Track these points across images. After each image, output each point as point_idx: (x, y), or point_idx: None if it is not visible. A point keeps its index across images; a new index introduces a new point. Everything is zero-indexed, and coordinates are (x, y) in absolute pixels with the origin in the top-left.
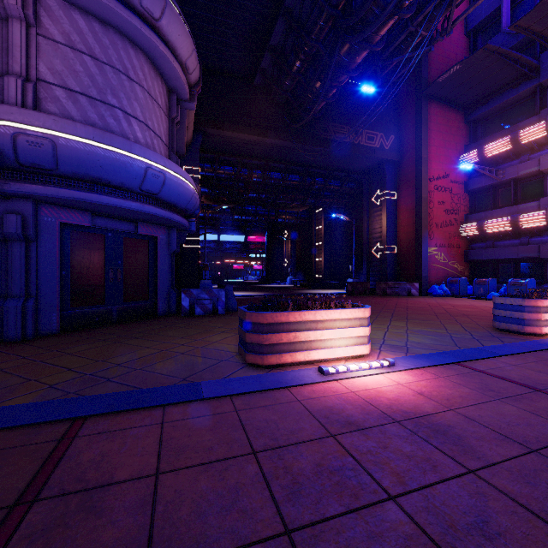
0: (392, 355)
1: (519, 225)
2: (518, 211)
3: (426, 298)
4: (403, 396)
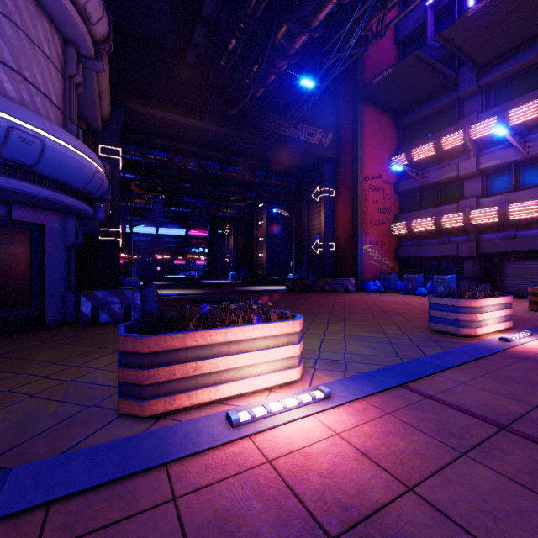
0: (328, 377)
1: (441, 225)
2: (440, 213)
3: (362, 294)
4: (342, 464)
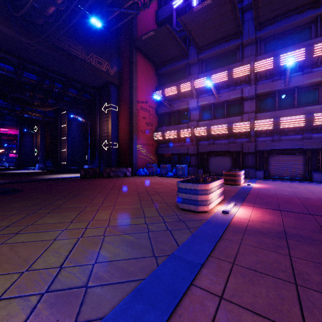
0: None
1: (180, 135)
2: (179, 128)
3: (135, 178)
4: None
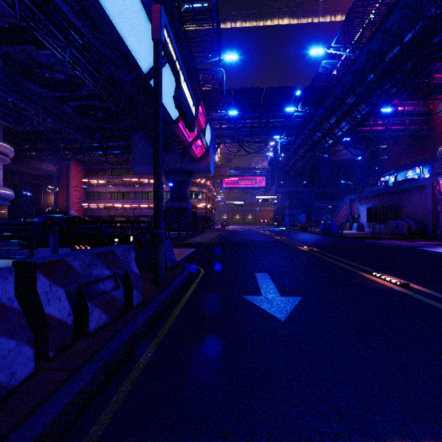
0: None
1: (99, 206)
2: (99, 202)
3: None
4: None
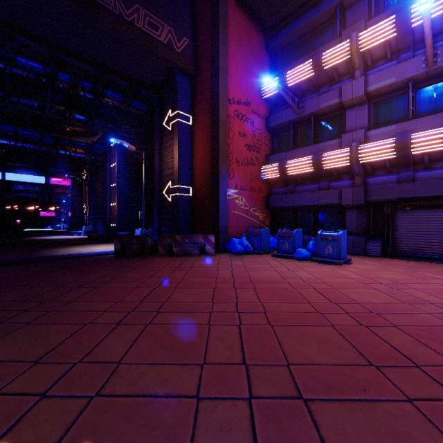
0: None
1: (321, 165)
2: (319, 151)
3: (222, 259)
4: None
